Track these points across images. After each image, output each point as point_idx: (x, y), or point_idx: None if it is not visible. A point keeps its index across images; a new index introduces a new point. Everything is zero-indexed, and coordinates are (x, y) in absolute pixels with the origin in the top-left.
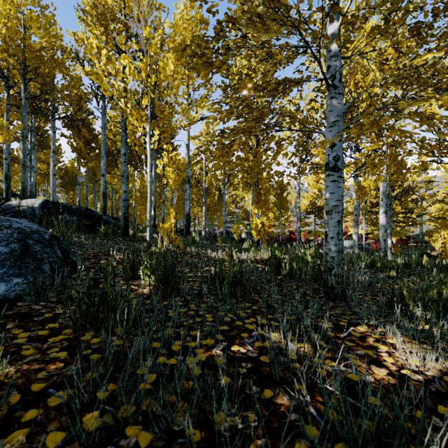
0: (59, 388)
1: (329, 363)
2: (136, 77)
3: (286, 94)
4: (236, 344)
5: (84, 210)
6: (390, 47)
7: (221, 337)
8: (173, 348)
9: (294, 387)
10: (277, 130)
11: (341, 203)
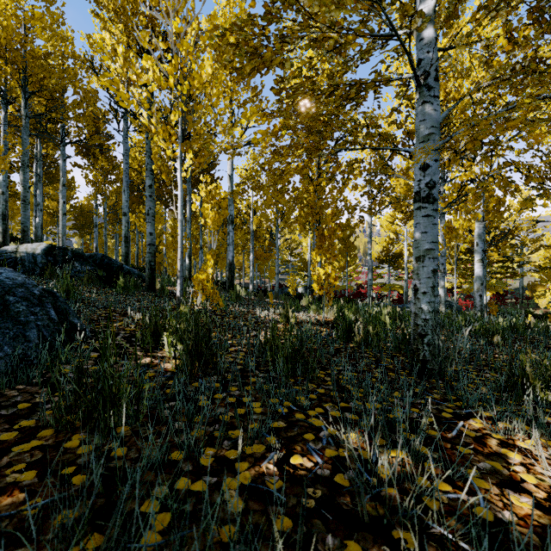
0: (6, 546)
1: (440, 486)
2: (163, 83)
3: (359, 103)
4: (298, 452)
5: (100, 257)
6: (501, 36)
7: (275, 440)
8: (202, 461)
9: (393, 535)
10: (349, 149)
11: (436, 246)
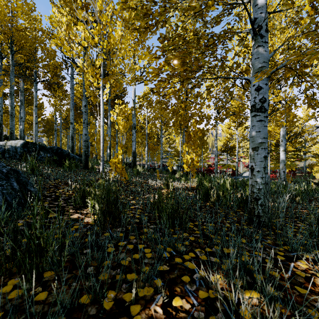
0: None
1: None
2: (90, 40)
3: (213, 51)
4: (178, 293)
5: (56, 149)
6: (307, 4)
7: (160, 282)
8: (104, 304)
9: None
10: (208, 78)
11: (266, 140)
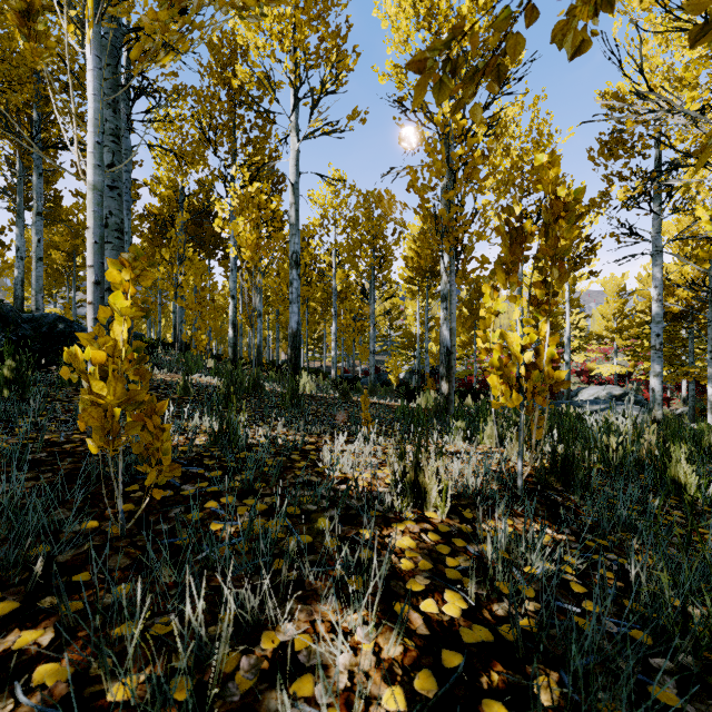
0: None
1: None
2: None
3: None
4: None
5: (50, 322)
6: None
7: None
8: None
9: None
10: None
11: None
